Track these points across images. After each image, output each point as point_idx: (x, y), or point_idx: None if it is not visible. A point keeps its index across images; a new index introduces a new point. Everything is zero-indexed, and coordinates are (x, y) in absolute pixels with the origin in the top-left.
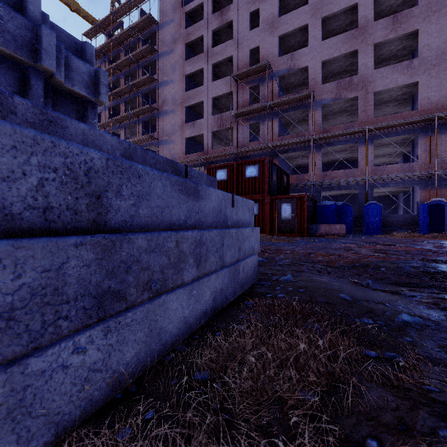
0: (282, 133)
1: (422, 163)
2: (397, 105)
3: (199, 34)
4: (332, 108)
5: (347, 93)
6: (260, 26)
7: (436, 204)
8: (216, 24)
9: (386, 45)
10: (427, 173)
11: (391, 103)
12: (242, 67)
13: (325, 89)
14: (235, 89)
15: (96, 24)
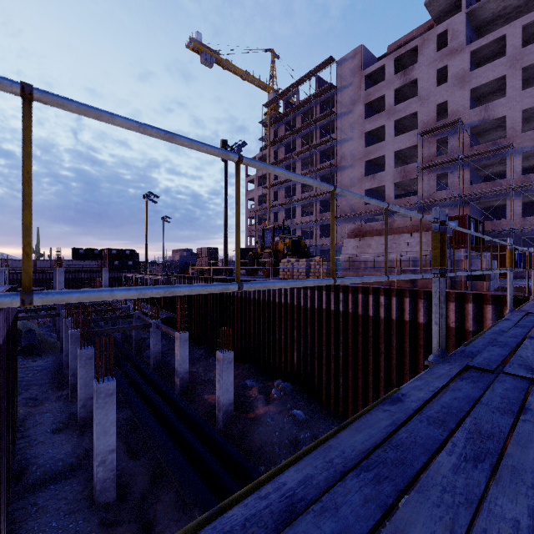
0: (472, 178)
1: None
2: None
3: (380, 94)
4: None
5: None
6: (448, 82)
7: None
8: (399, 84)
9: None
10: None
11: None
12: (427, 121)
13: (526, 137)
14: (419, 143)
15: (276, 95)
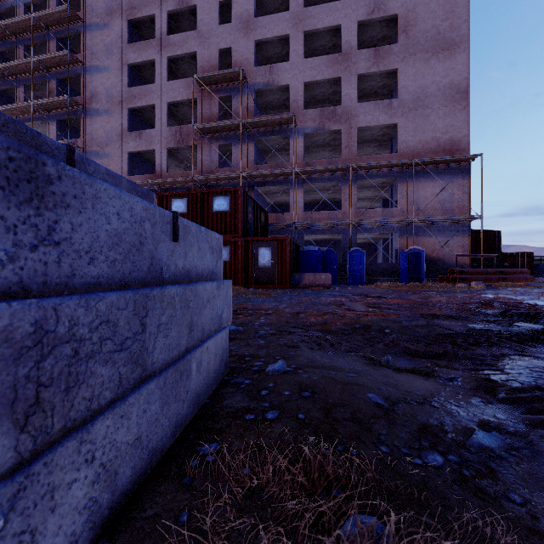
0: (259, 162)
1: (401, 209)
2: (377, 146)
3: (148, 12)
4: (314, 139)
5: (331, 125)
6: (232, 23)
7: (414, 252)
8: (174, 5)
9: (368, 79)
10: (406, 220)
11: (372, 143)
12: (208, 69)
13: (308, 115)
14: (199, 97)
15: None
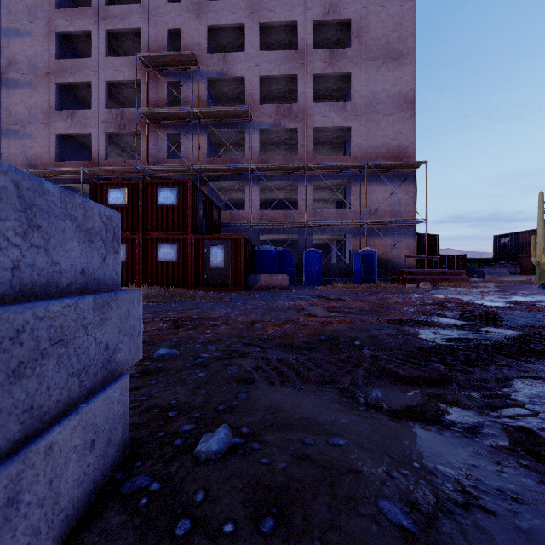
0: (212, 156)
1: (355, 211)
2: (331, 148)
3: None
4: (270, 136)
5: (287, 122)
6: (182, 2)
7: (367, 253)
8: None
9: (323, 80)
10: (359, 221)
11: (327, 145)
12: (155, 49)
13: (264, 110)
14: (144, 78)
15: None
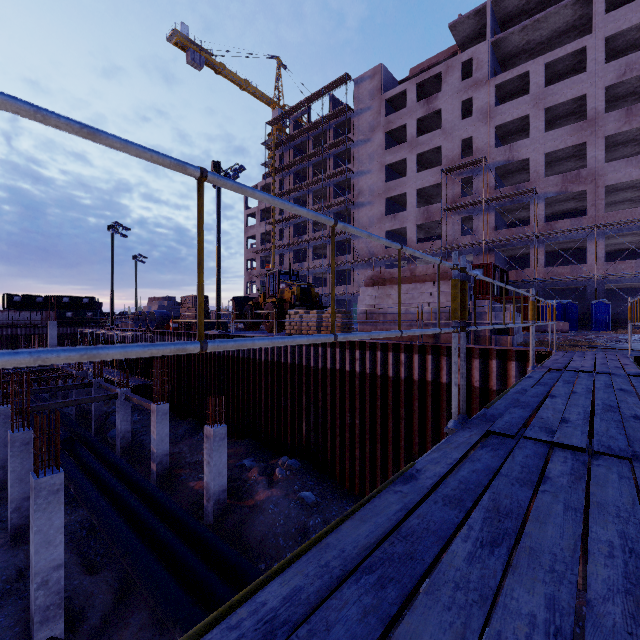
0: (497, 224)
1: None
2: (637, 190)
3: (401, 123)
4: (557, 198)
5: (574, 187)
6: (473, 116)
7: None
8: (422, 113)
9: (620, 133)
10: None
11: (629, 190)
12: (451, 158)
13: (549, 182)
14: (443, 181)
15: (283, 113)
